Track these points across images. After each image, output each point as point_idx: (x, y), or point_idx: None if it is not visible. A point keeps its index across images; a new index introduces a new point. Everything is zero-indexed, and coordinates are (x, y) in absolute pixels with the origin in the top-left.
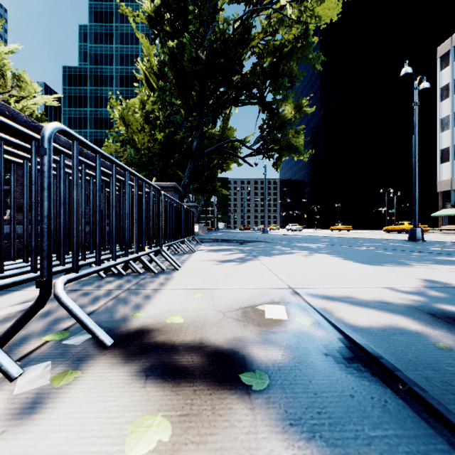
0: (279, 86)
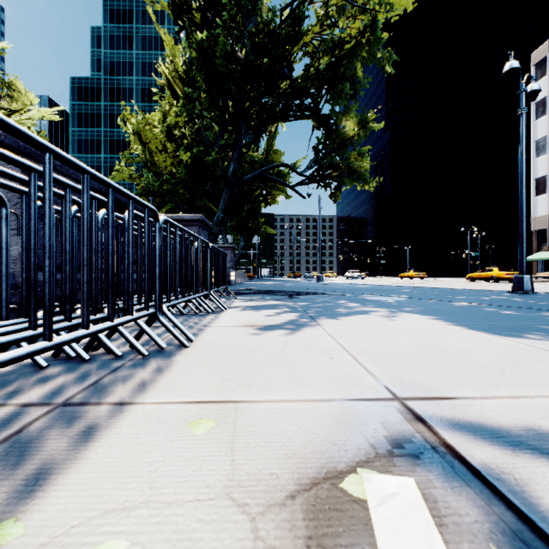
0: (338, 94)
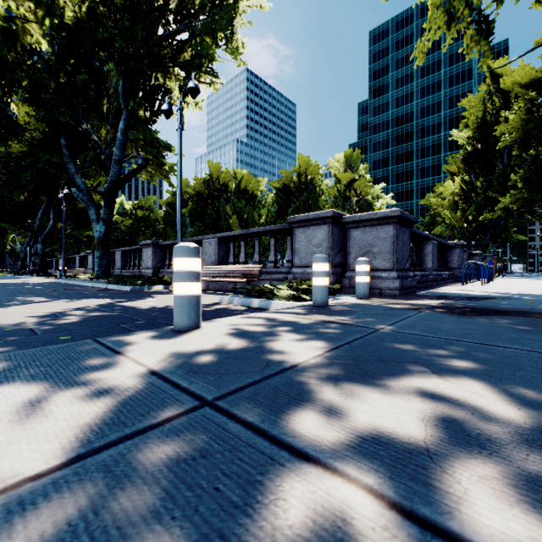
0: None
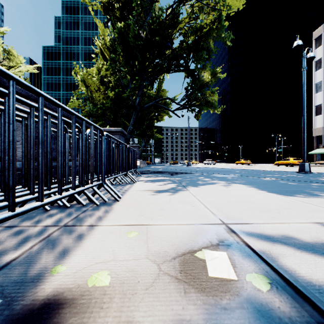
0: (199, 57)
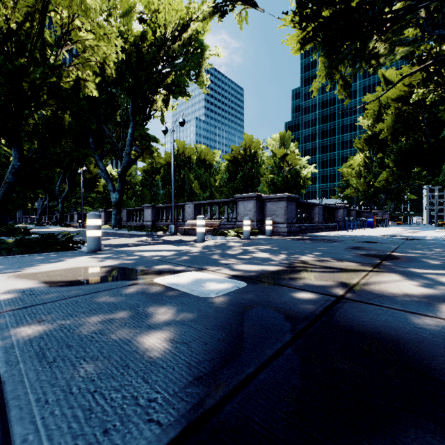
0: None
